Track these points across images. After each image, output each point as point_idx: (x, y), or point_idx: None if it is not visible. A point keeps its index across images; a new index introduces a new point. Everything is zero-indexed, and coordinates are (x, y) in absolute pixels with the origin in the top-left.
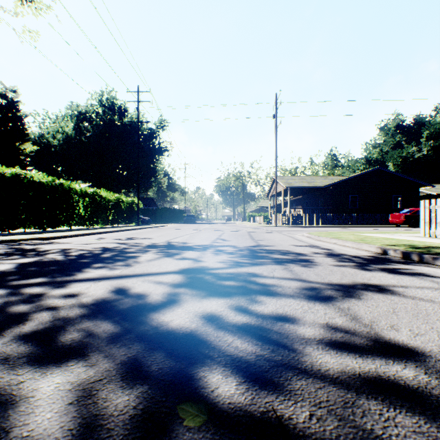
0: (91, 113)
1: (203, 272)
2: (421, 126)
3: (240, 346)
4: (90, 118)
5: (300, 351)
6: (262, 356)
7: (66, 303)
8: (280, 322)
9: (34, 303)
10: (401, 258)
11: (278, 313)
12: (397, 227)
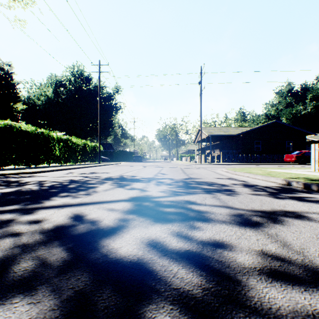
0: (65, 81)
1: (148, 200)
2: (306, 91)
3: (186, 278)
4: (65, 85)
5: (244, 284)
6: (208, 290)
7: (29, 229)
8: (219, 249)
9: (1, 229)
10: (302, 188)
11: (215, 239)
12: (290, 164)
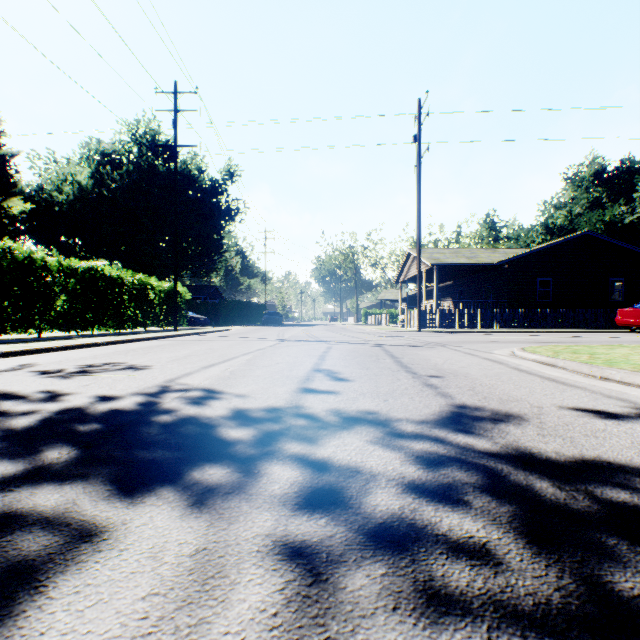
0: (120, 154)
1: None
2: (633, 174)
3: None
4: (119, 162)
5: None
6: None
7: None
8: None
9: None
10: None
11: None
12: (631, 332)
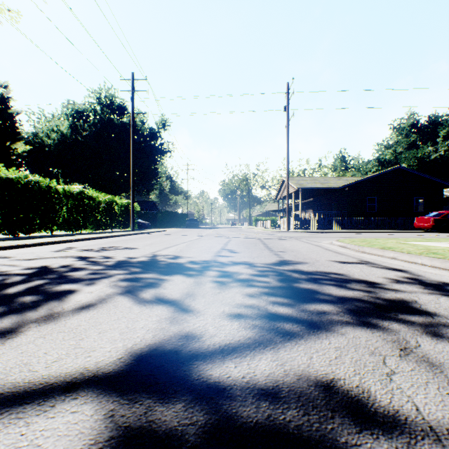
0: (88, 111)
1: (183, 381)
2: (437, 125)
3: None
4: (87, 117)
5: None
6: None
7: None
8: None
9: None
10: None
11: None
12: (423, 232)
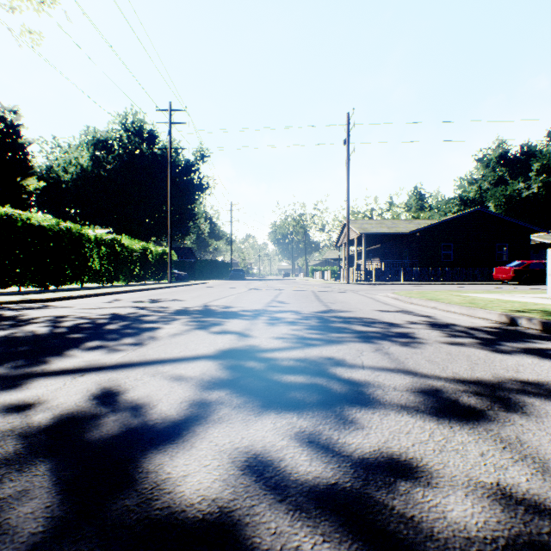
0: (112, 140)
1: (252, 357)
2: (530, 156)
3: None
4: (111, 147)
5: None
6: None
7: None
8: (403, 483)
9: None
10: (540, 330)
11: (391, 453)
12: (503, 284)
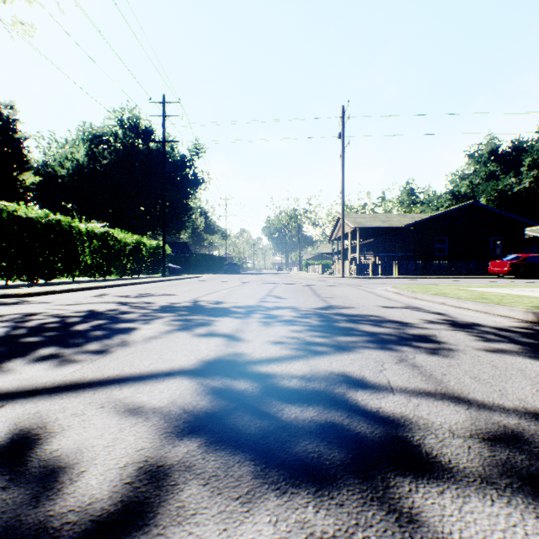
0: (108, 135)
1: (242, 372)
2: (521, 152)
3: None
4: (107, 142)
5: None
6: None
7: None
8: None
9: None
10: None
11: None
12: (499, 278)
